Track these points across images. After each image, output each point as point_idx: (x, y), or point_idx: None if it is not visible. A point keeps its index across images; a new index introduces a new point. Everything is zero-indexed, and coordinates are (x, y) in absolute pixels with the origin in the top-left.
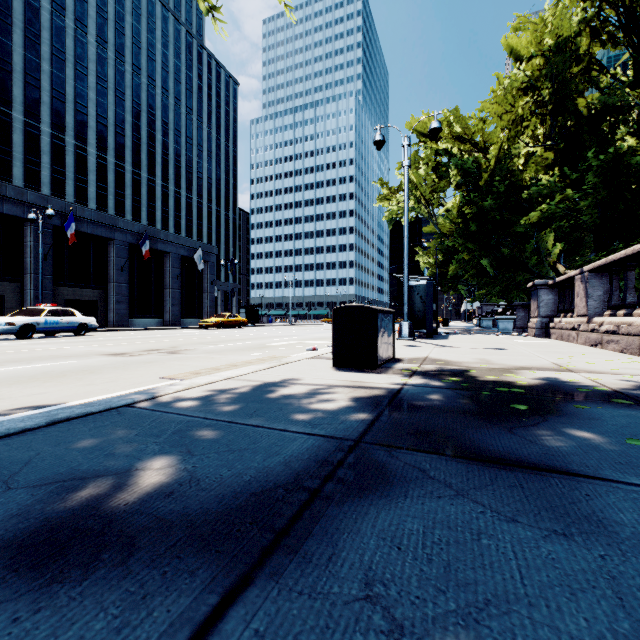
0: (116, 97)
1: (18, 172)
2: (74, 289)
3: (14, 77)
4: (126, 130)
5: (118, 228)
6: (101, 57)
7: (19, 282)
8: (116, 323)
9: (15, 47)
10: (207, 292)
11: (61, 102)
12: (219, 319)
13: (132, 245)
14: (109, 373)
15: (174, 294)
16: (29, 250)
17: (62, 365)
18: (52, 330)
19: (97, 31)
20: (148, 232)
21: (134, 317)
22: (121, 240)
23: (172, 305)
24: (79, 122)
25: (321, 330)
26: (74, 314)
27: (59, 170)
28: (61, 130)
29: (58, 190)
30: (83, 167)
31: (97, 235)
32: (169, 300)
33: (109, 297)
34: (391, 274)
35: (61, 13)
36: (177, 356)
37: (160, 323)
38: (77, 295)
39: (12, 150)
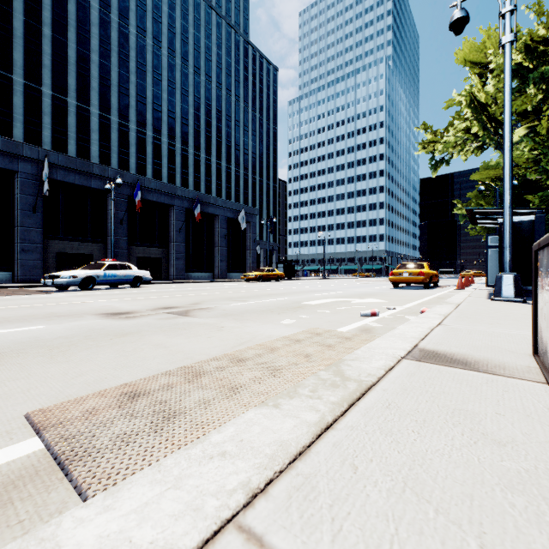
0: (182, 95)
1: (114, 161)
2: (144, 248)
3: (112, 90)
4: (189, 120)
5: (177, 196)
6: (171, 64)
7: (103, 243)
8: (175, 276)
9: (113, 67)
10: (250, 249)
11: (143, 104)
12: (258, 273)
13: (188, 210)
14: (4, 368)
15: (222, 251)
16: (110, 217)
17: (8, 335)
18: (110, 282)
19: (168, 44)
20: (201, 198)
21: (190, 271)
22: (179, 206)
23: (220, 261)
24: (155, 118)
25: (358, 284)
26: (130, 268)
27: (142, 157)
28: (143, 126)
29: (141, 173)
30: (158, 153)
31: (160, 202)
32: (218, 257)
33: (170, 254)
34: (469, 210)
35: (143, 35)
36: (178, 321)
37: (211, 276)
38: (146, 253)
39: (111, 145)
